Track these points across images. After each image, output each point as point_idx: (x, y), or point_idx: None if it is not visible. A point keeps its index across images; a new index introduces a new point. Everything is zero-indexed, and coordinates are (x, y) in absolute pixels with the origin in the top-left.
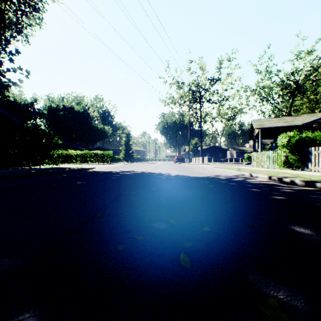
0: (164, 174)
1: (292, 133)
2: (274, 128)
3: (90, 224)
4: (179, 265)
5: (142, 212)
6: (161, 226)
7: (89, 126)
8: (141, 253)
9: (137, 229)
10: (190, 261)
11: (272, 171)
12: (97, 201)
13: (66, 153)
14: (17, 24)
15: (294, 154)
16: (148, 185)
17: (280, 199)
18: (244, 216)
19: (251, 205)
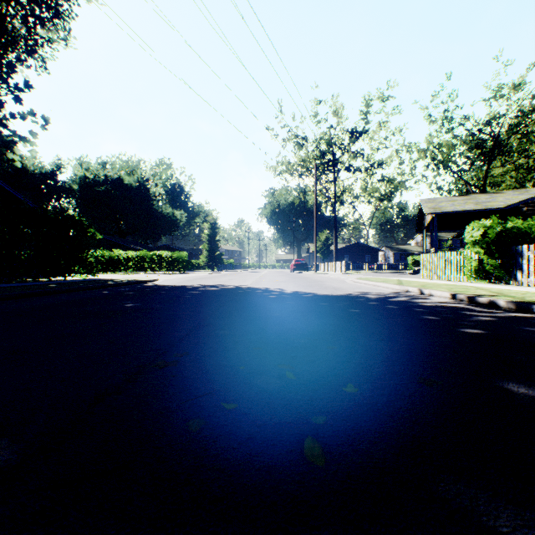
0: (274, 291)
1: (490, 221)
2: (457, 214)
3: (141, 380)
4: (304, 461)
5: (235, 358)
6: (269, 385)
7: (148, 210)
8: (233, 436)
9: (226, 389)
10: (324, 453)
11: (456, 285)
12: (157, 337)
13: (110, 255)
14: (27, 39)
15: (493, 257)
16: (246, 309)
17: (476, 335)
18: (416, 365)
19: (427, 345)
